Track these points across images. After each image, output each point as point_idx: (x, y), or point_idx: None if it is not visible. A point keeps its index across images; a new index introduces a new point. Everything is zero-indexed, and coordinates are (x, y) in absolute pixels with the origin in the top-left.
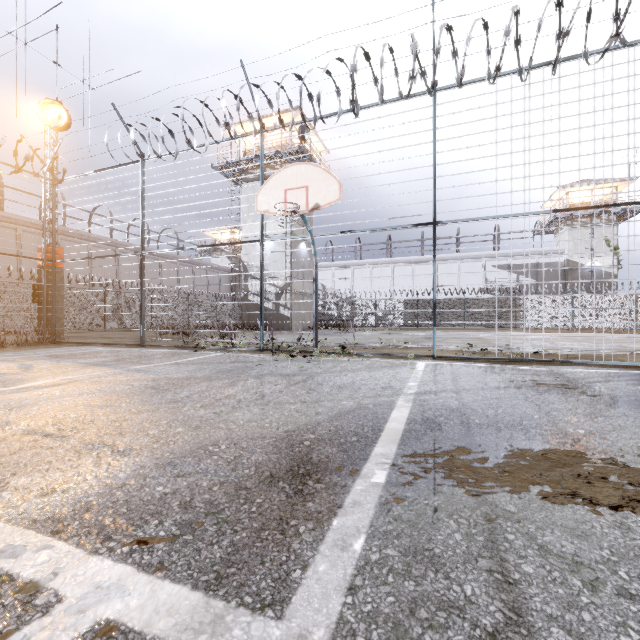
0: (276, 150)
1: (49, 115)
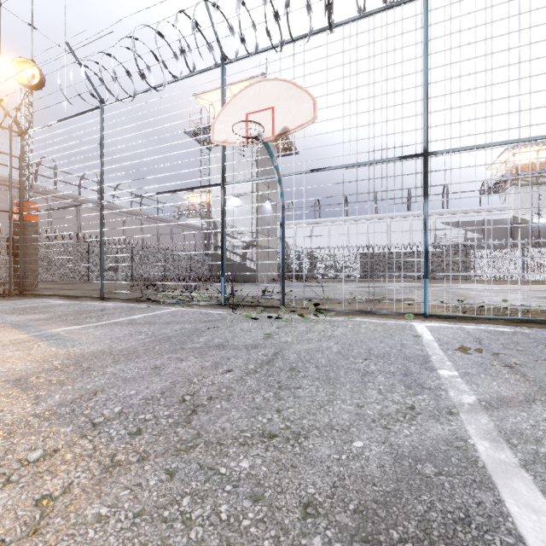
0: None
1: (23, 74)
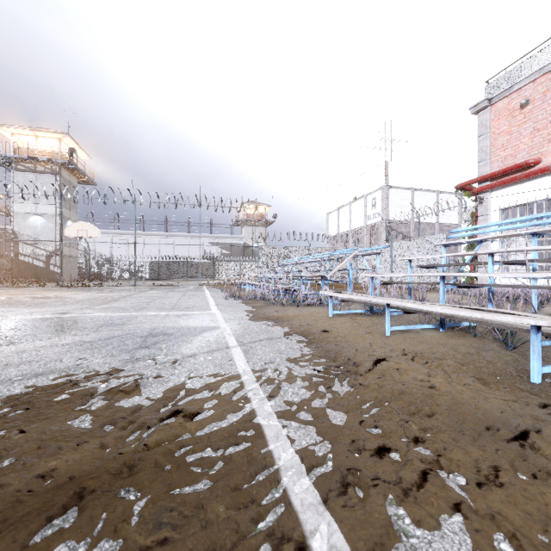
0: (48, 158)
1: None
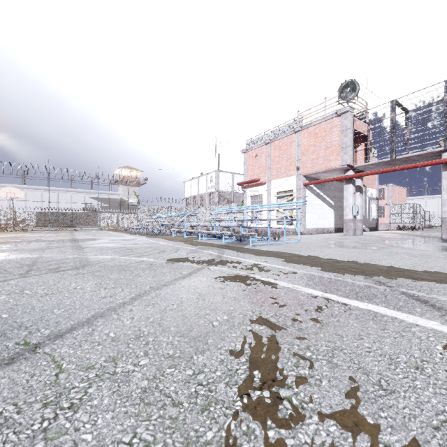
0: None
1: None
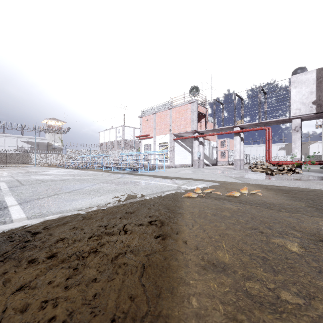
0: None
1: None
